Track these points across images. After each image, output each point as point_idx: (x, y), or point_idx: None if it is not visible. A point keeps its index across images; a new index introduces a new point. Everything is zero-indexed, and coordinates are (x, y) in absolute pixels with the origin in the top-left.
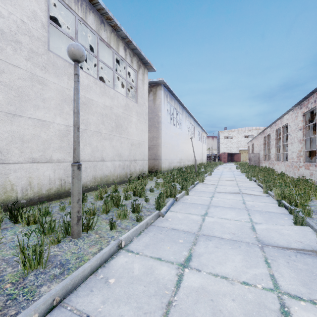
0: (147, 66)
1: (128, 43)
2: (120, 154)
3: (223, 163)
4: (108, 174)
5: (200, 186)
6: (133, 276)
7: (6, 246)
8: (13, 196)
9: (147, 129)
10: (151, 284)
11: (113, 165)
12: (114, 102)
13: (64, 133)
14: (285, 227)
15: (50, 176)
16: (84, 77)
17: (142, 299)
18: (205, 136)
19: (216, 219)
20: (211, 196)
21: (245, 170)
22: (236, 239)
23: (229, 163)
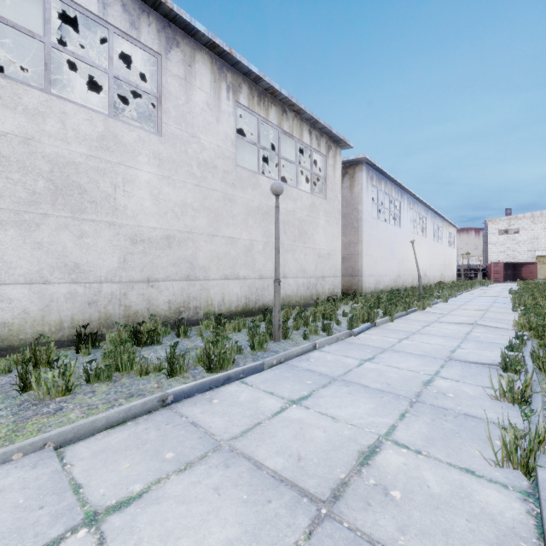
0: (340, 143)
1: (313, 123)
2: (304, 269)
3: (490, 283)
4: (291, 293)
5: (417, 314)
6: (326, 360)
7: (230, 341)
8: (212, 310)
9: (340, 232)
10: (339, 363)
11: (296, 283)
12: (297, 205)
13: (249, 249)
14: (492, 352)
15: (237, 293)
16: (266, 182)
17: (333, 367)
18: (452, 233)
19: (415, 342)
20: (426, 325)
21: (516, 295)
22: (425, 355)
23: (506, 283)
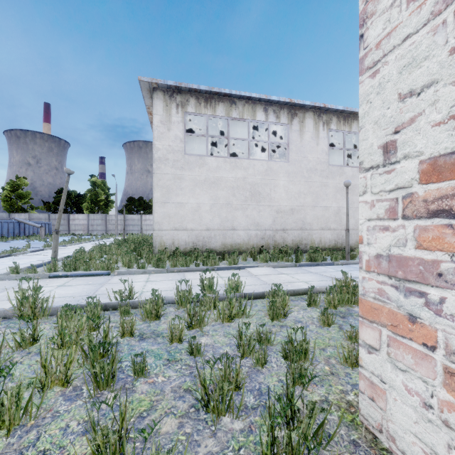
0: None
1: None
2: None
3: None
4: None
5: None
6: None
7: None
8: (314, 246)
9: None
10: None
11: None
12: None
13: (337, 212)
14: None
15: (329, 238)
16: (350, 170)
17: None
18: None
19: None
20: None
21: None
22: None
23: None
